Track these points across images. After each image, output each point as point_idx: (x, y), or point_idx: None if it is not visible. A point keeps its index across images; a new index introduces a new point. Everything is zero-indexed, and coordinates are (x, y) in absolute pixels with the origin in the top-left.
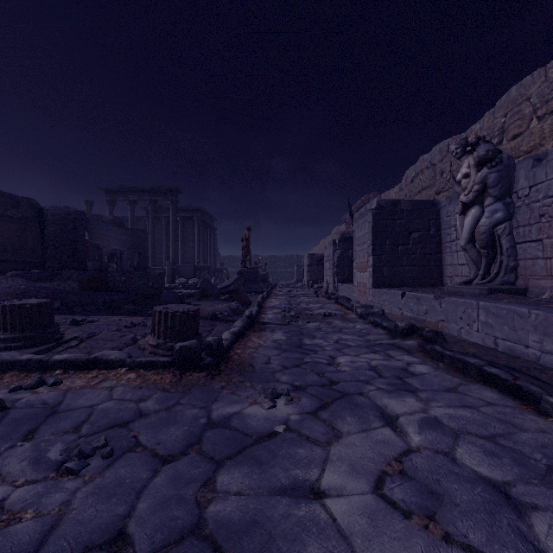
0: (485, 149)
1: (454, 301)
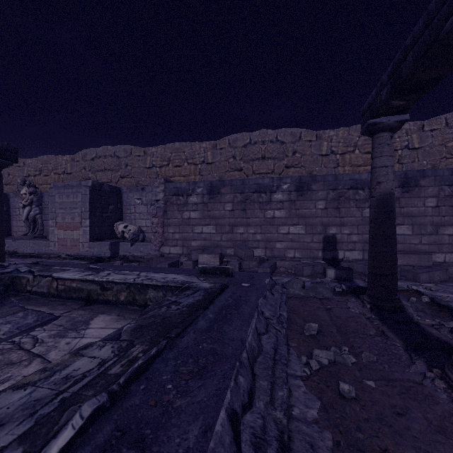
0: (32, 189)
1: (21, 241)
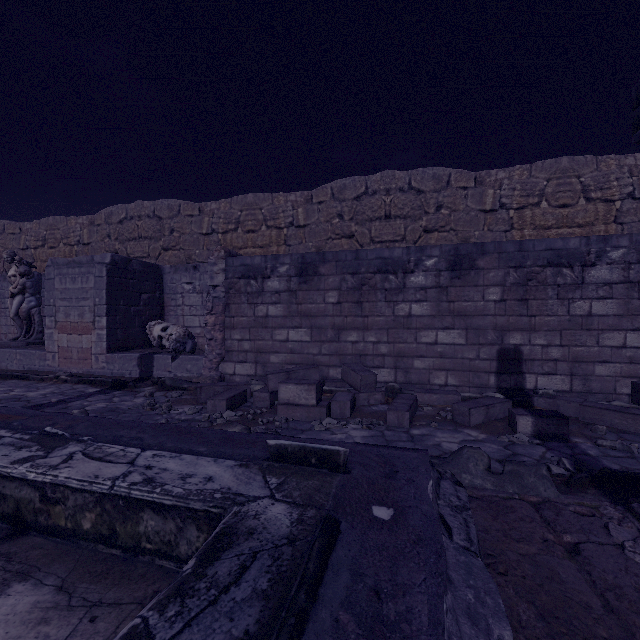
0: (24, 269)
1: (4, 351)
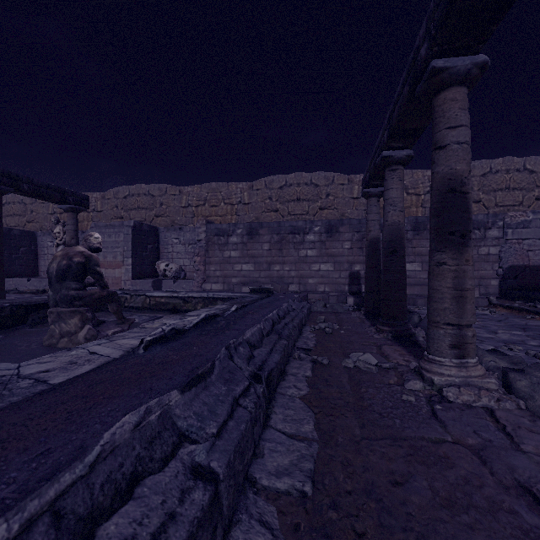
0: None
1: None
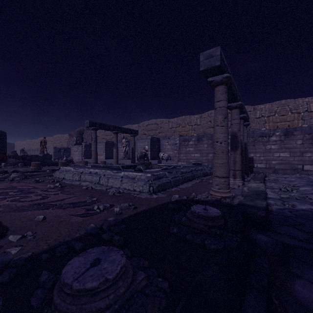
0: (127, 140)
1: (125, 160)
